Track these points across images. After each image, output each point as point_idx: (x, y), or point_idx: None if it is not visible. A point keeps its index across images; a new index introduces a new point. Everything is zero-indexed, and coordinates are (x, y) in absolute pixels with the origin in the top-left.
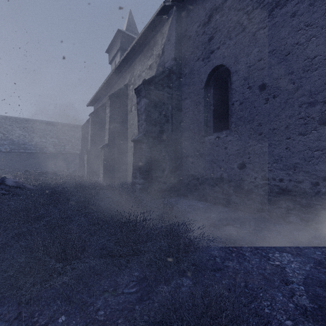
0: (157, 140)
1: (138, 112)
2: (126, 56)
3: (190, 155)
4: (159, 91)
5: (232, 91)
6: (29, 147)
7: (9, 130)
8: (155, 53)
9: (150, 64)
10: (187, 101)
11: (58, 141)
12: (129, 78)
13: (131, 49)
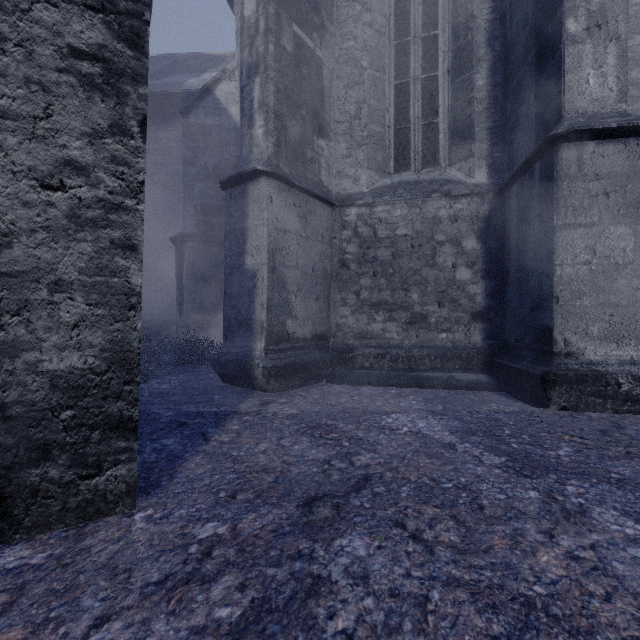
0: None
1: None
2: None
3: None
4: None
5: None
6: None
7: None
8: None
9: None
10: None
11: None
12: None
13: None
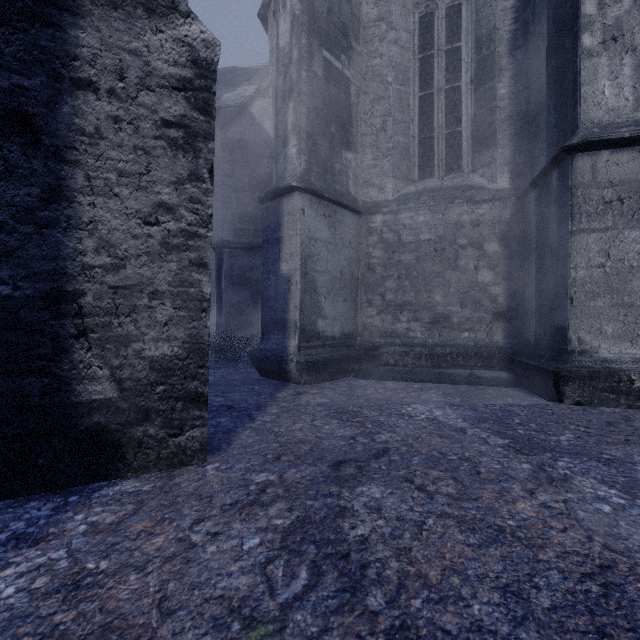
0: None
1: None
2: None
3: None
4: None
5: None
6: None
7: None
8: None
9: None
10: None
11: None
12: None
13: None
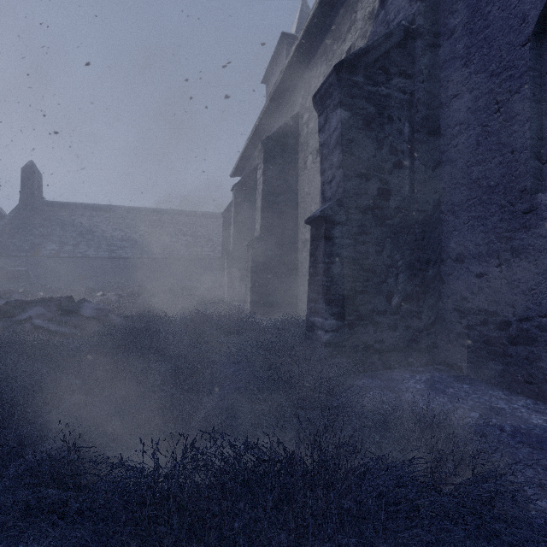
0: (372, 215)
1: (322, 150)
2: (295, 54)
3: (470, 252)
4: (376, 87)
5: None
6: (155, 251)
7: (132, 227)
8: (360, 16)
9: (347, 49)
10: (460, 103)
11: (194, 240)
12: (301, 101)
13: (305, 32)
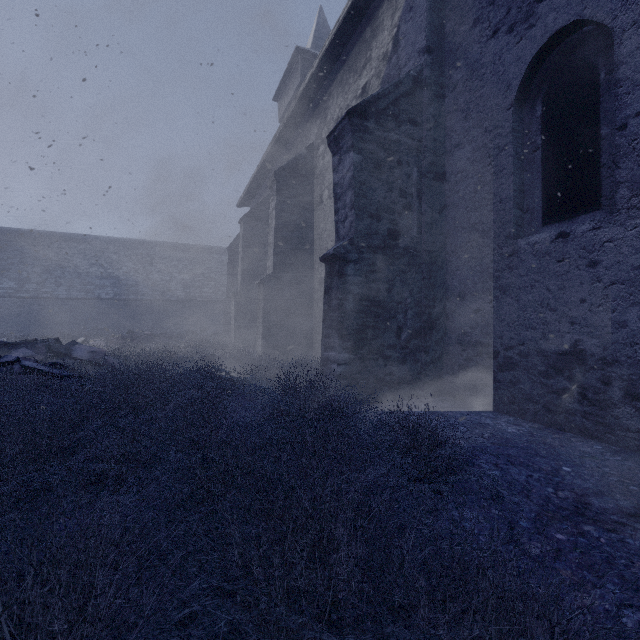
0: (383, 254)
1: (336, 189)
2: (310, 81)
3: (469, 290)
4: (387, 133)
5: (617, 90)
6: (144, 291)
7: (113, 262)
8: (375, 55)
9: (362, 86)
10: (462, 152)
11: (191, 278)
12: (317, 131)
13: (321, 61)
